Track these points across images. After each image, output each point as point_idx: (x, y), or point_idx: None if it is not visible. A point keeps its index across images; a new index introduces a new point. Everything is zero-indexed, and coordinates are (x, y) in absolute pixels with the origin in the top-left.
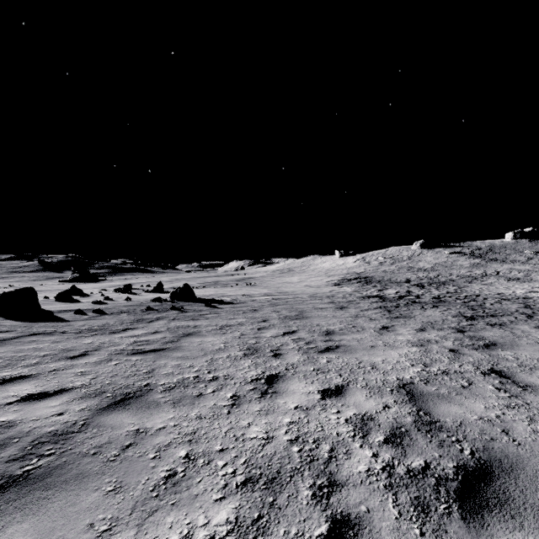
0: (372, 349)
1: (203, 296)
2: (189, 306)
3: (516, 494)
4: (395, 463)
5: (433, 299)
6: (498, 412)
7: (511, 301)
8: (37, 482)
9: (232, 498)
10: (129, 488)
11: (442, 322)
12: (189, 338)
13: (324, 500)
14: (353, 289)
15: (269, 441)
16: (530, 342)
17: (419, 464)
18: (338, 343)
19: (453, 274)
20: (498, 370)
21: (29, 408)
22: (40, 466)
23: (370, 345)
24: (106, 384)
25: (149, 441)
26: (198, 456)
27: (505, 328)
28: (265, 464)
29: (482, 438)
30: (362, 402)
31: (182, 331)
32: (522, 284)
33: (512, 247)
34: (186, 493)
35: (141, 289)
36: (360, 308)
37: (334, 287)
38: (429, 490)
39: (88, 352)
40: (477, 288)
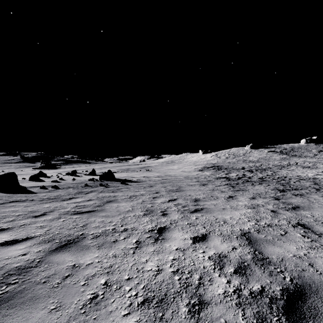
0: (223, 210)
1: (119, 177)
2: (111, 184)
3: (322, 309)
4: (242, 287)
5: (259, 179)
6: (305, 251)
7: (306, 180)
8: (3, 304)
9: (135, 314)
10: (65, 307)
11: (265, 193)
12: (110, 203)
13: (196, 315)
14: (210, 173)
15: (159, 272)
16: (320, 205)
17: (258, 288)
18: (202, 206)
19: (270, 164)
20: (302, 223)
21: (4, 251)
22: (7, 291)
23: (222, 208)
24: (56, 234)
25: (81, 273)
26: (113, 283)
27: (304, 197)
28: (157, 289)
29: (296, 269)
30: (219, 245)
31: (106, 199)
32: (311, 170)
33: (305, 148)
34: (104, 310)
35: (82, 173)
36: (215, 185)
37: (199, 172)
38: (266, 307)
39: (46, 213)
40: (285, 172)
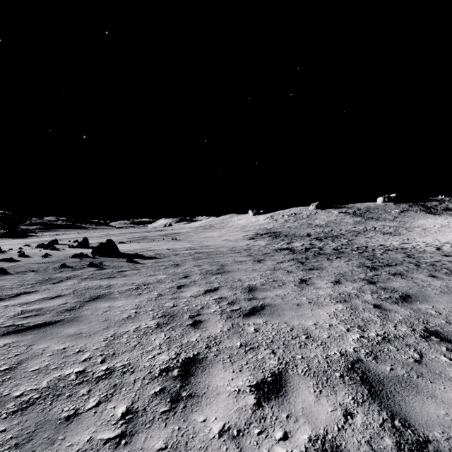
0: (299, 308)
1: (128, 250)
2: (110, 262)
3: None
4: None
5: (333, 250)
6: None
7: (394, 252)
8: None
9: None
10: None
11: (351, 273)
12: (96, 302)
13: None
14: (266, 242)
15: None
16: (436, 292)
17: None
18: (262, 301)
19: (342, 230)
20: (433, 330)
21: None
22: None
23: (295, 303)
24: None
25: None
26: None
27: (406, 277)
28: None
29: None
30: (313, 408)
31: (90, 293)
32: (394, 237)
33: (382, 208)
34: None
35: (67, 244)
36: (275, 261)
37: (250, 241)
38: None
39: None
40: (363, 240)
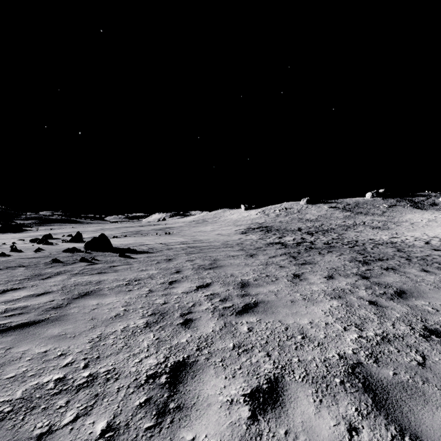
0: (293, 305)
1: (121, 245)
2: (102, 257)
3: None
4: None
5: (325, 245)
6: None
7: (384, 246)
8: None
9: None
10: None
11: (344, 268)
12: (84, 300)
13: None
14: (258, 236)
15: None
16: (430, 287)
17: None
18: (255, 298)
19: (332, 224)
20: (433, 329)
21: None
22: None
23: (289, 300)
24: None
25: None
26: None
27: (399, 272)
28: None
29: None
30: (314, 421)
31: (79, 290)
32: (383, 231)
33: (371, 203)
34: None
35: (61, 239)
36: (268, 255)
37: (242, 235)
38: None
39: None
40: (353, 235)
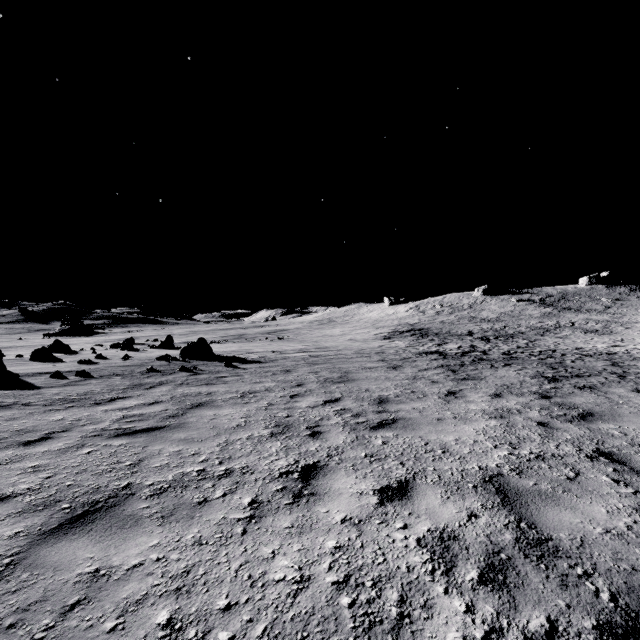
0: (440, 423)
1: (223, 352)
2: (204, 367)
3: None
4: (503, 624)
5: (503, 355)
6: (628, 519)
7: (595, 358)
8: None
9: None
10: None
11: (520, 385)
12: (199, 410)
13: None
14: (406, 343)
15: (303, 586)
16: (633, 410)
17: (541, 624)
18: (394, 415)
19: (522, 326)
20: (606, 451)
21: None
22: None
23: (436, 418)
24: (65, 487)
25: (111, 594)
26: (187, 621)
27: (598, 391)
28: (297, 635)
29: (619, 567)
30: (437, 509)
31: (190, 400)
32: (602, 337)
33: (587, 294)
34: None
35: (146, 344)
36: (417, 367)
37: (384, 341)
38: None
39: (53, 434)
40: (552, 342)
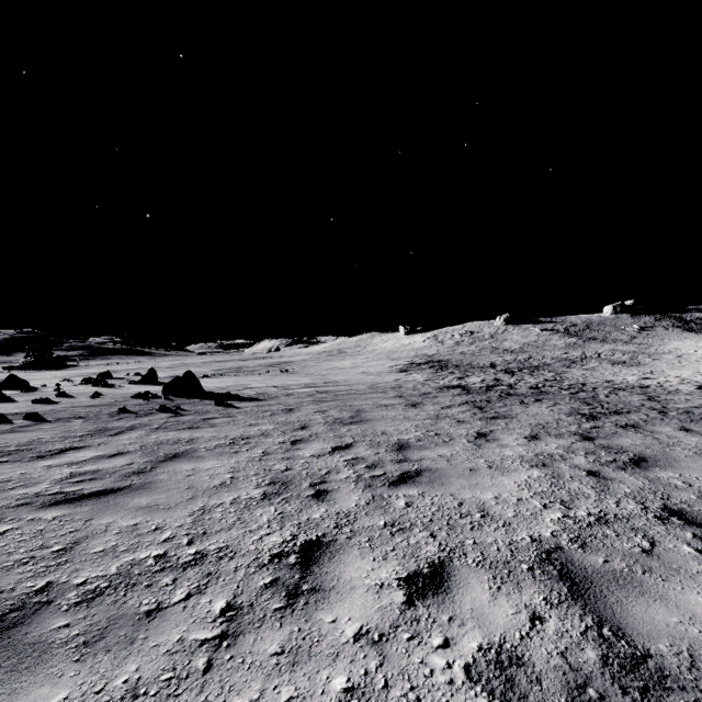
0: (473, 474)
1: (215, 388)
2: (190, 406)
3: None
4: None
5: (531, 389)
6: None
7: (628, 392)
8: None
9: None
10: None
11: (557, 425)
12: (174, 463)
13: None
14: (425, 376)
15: None
16: (688, 454)
17: None
18: (418, 465)
19: (547, 357)
20: (676, 509)
21: None
22: None
23: (468, 468)
24: None
25: None
26: None
27: (643, 431)
28: None
29: None
30: (487, 609)
31: (165, 450)
32: (630, 368)
33: (612, 323)
34: None
35: (125, 379)
36: (439, 404)
37: (400, 374)
38: None
39: None
40: (579, 374)
